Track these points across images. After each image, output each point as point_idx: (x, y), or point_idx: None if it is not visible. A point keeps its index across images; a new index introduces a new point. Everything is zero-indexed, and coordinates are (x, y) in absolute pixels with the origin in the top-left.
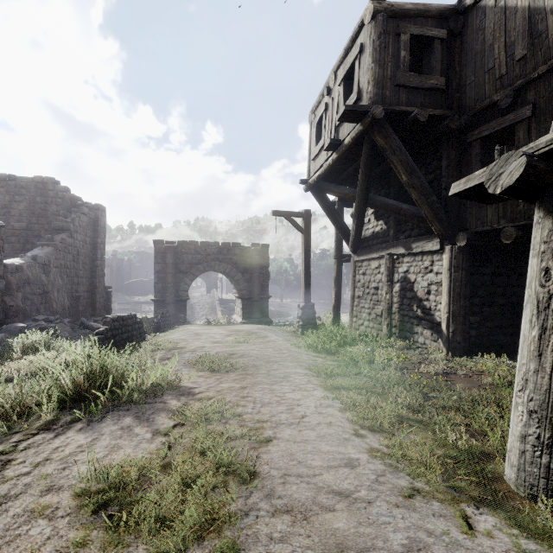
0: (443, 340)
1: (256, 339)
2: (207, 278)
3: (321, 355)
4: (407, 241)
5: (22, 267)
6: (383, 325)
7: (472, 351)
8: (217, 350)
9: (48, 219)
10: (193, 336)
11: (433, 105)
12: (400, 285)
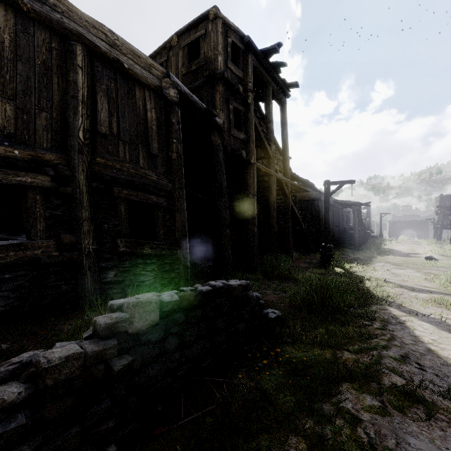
0: None
1: None
2: None
3: None
4: None
5: None
6: None
7: None
8: None
9: None
10: None
11: None
12: None
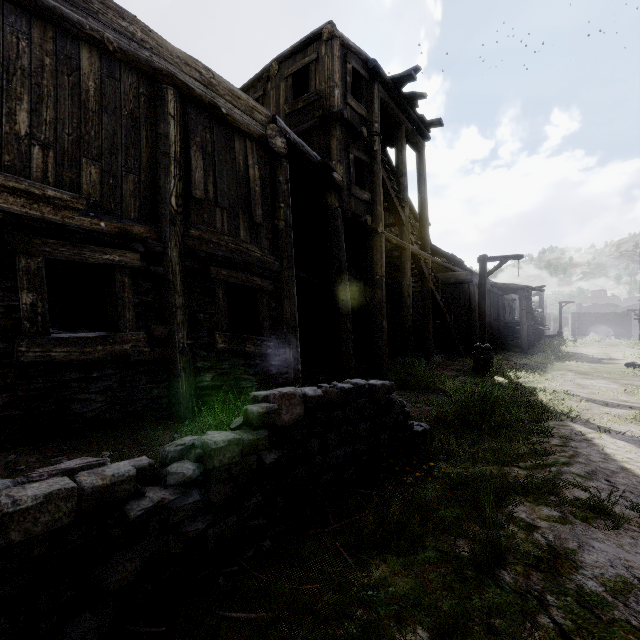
0: None
1: None
2: None
3: None
4: None
5: None
6: None
7: None
8: None
9: None
10: None
11: None
12: None
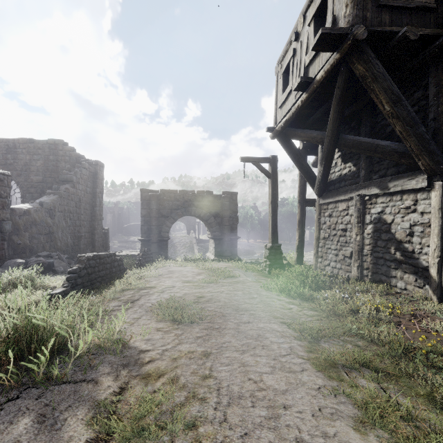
0: (433, 287)
1: (225, 278)
2: (187, 222)
3: (295, 301)
4: (382, 180)
5: (29, 211)
6: (352, 267)
7: None
8: (185, 291)
9: (59, 173)
10: (166, 274)
11: (420, 27)
12: (373, 226)
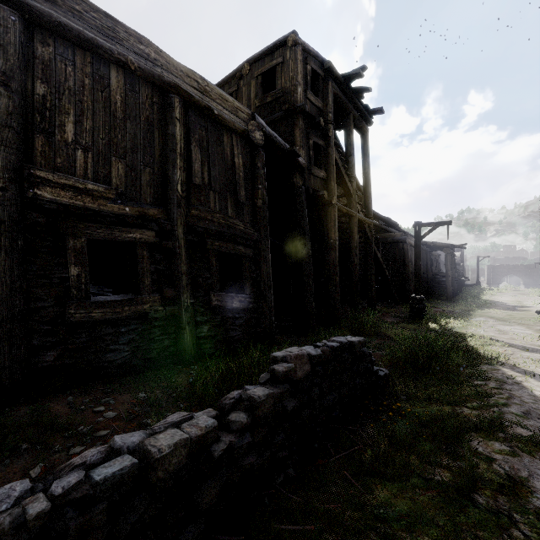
0: None
1: None
2: None
3: None
4: None
5: None
6: None
7: None
8: None
9: None
10: None
11: None
12: None
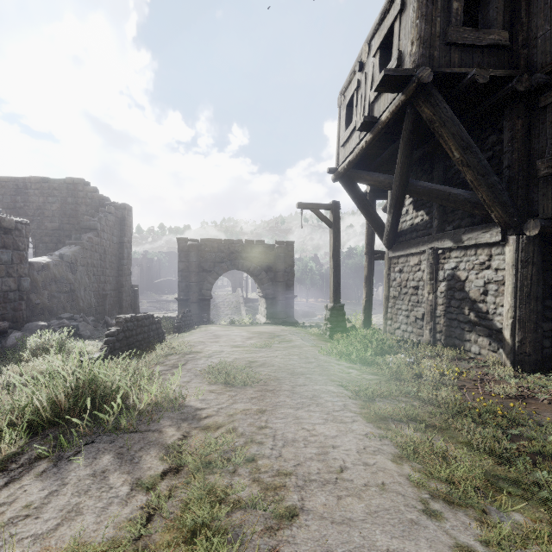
0: (506, 351)
1: (279, 343)
2: (232, 277)
3: (356, 366)
4: (456, 232)
5: (48, 265)
6: (424, 330)
7: (545, 365)
8: (235, 356)
9: (79, 219)
10: (212, 338)
11: (493, 66)
12: (446, 284)
